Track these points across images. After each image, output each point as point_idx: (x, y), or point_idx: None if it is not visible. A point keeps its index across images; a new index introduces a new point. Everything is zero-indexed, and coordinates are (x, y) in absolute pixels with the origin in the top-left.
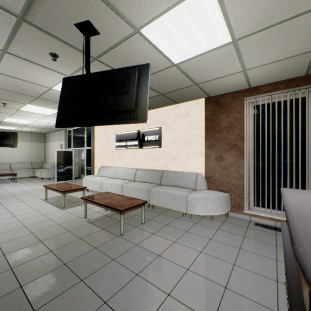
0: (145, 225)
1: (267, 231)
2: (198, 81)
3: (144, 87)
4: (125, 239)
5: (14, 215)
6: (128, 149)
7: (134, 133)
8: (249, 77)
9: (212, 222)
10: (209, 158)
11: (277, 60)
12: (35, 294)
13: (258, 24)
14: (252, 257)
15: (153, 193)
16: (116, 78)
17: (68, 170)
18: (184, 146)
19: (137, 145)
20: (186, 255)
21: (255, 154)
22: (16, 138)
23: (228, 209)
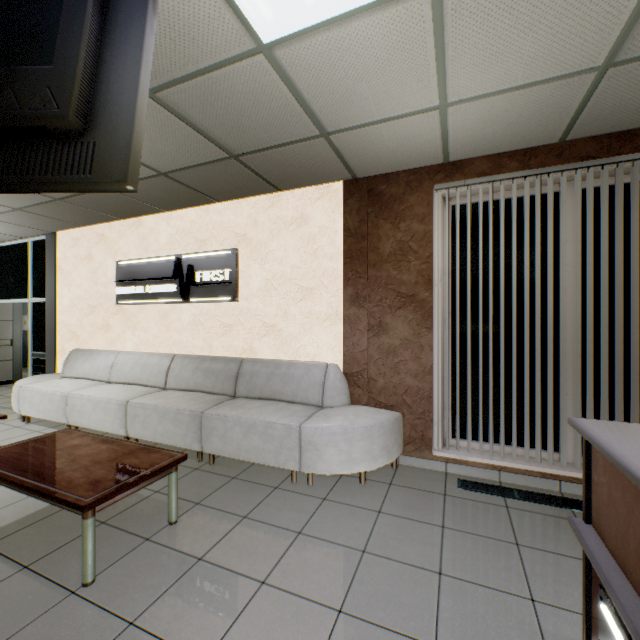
0: (179, 529)
1: (488, 499)
2: (331, 124)
3: (126, 50)
4: (94, 603)
5: None
6: (150, 304)
7: (168, 262)
8: (449, 130)
9: (363, 491)
10: (354, 328)
11: (520, 85)
12: None
13: None
14: (476, 601)
15: (212, 423)
16: None
17: None
18: (295, 299)
19: (176, 294)
20: (297, 637)
21: (458, 319)
22: None
23: (399, 451)
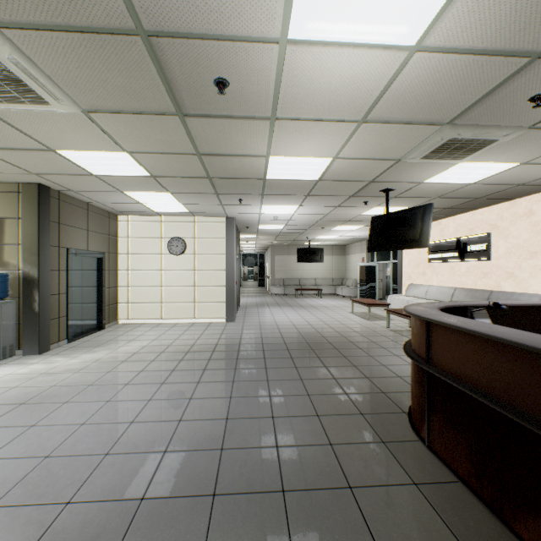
0: None
1: None
2: (519, 183)
3: (426, 222)
4: None
5: (333, 318)
6: (444, 262)
7: (452, 242)
8: None
9: None
10: None
11: None
12: (359, 345)
13: (534, 155)
14: None
15: None
16: (406, 217)
17: (371, 288)
18: (525, 258)
19: (456, 257)
20: None
21: None
22: (322, 254)
23: None
